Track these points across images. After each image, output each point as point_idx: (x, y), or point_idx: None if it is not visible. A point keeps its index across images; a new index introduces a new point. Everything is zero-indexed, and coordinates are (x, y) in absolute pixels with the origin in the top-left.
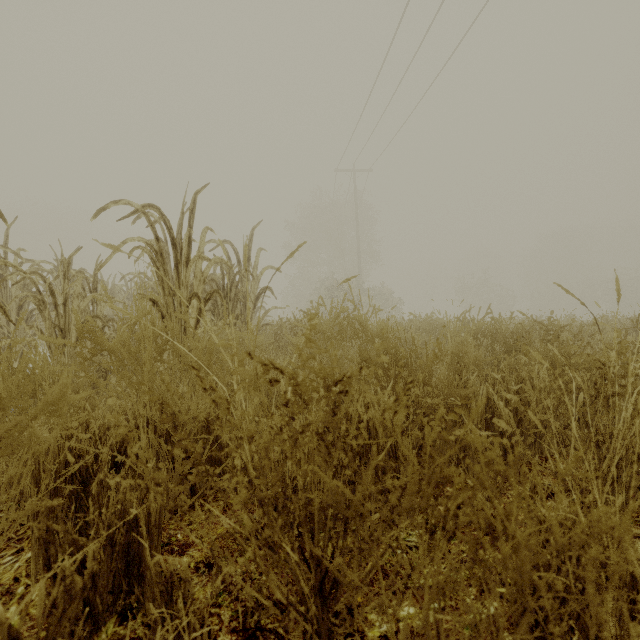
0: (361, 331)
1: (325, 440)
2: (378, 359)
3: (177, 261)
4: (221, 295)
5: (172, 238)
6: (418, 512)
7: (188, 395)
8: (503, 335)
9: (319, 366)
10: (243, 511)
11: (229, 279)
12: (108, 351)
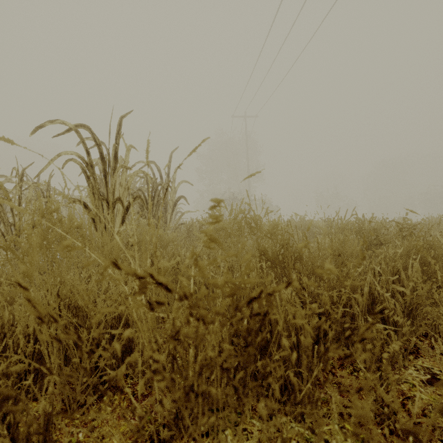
0: (256, 228)
1: (233, 380)
2: (319, 270)
3: (105, 171)
4: (143, 200)
5: (101, 152)
6: (320, 406)
7: (95, 290)
8: (366, 232)
9: (225, 278)
10: (144, 413)
11: (153, 189)
12: (3, 248)
